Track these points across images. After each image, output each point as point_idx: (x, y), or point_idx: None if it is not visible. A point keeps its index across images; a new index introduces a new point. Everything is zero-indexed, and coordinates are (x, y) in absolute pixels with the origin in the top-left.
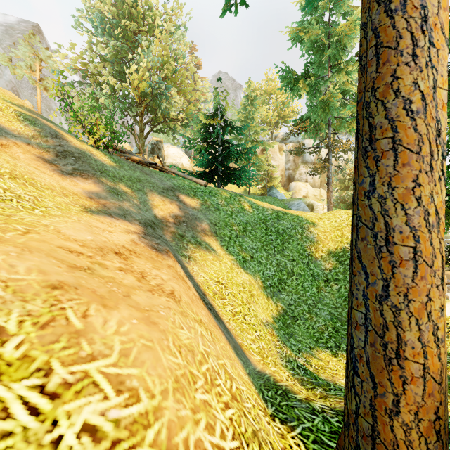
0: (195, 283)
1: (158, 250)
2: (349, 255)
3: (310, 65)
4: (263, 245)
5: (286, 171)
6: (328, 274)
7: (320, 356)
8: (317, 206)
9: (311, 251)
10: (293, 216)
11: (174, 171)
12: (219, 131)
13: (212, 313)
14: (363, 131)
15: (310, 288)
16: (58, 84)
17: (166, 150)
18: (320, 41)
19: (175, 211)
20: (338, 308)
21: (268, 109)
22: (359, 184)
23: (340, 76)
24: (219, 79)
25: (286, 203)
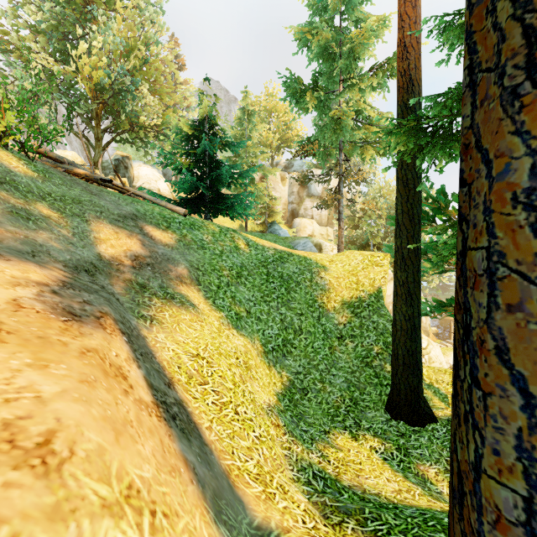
0: (153, 367)
1: (77, 316)
2: (365, 305)
3: (319, 75)
4: (263, 295)
5: (289, 205)
6: (343, 330)
7: (338, 443)
8: (326, 246)
9: (323, 301)
10: (300, 257)
11: (140, 193)
12: (205, 145)
13: (177, 428)
14: (507, 51)
15: (322, 349)
16: None
17: (137, 169)
18: (330, 48)
19: (135, 249)
20: (355, 372)
21: (268, 129)
22: (496, 176)
23: (353, 93)
24: (207, 79)
25: (290, 242)
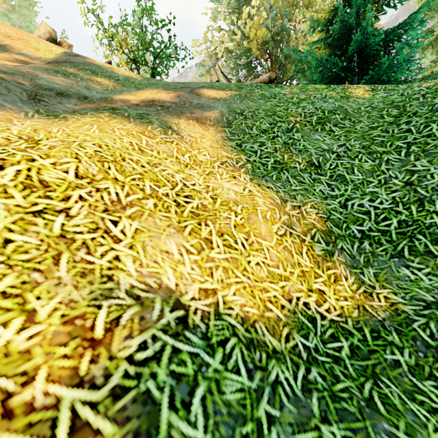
0: None
1: None
2: None
3: None
4: (369, 143)
5: None
6: None
7: None
8: None
9: None
10: None
11: None
12: (344, 17)
13: None
14: None
15: None
16: (199, 76)
17: None
18: None
19: (160, 97)
20: None
21: None
22: None
23: None
24: None
25: None
